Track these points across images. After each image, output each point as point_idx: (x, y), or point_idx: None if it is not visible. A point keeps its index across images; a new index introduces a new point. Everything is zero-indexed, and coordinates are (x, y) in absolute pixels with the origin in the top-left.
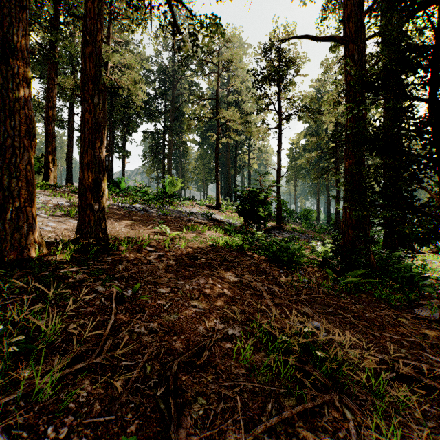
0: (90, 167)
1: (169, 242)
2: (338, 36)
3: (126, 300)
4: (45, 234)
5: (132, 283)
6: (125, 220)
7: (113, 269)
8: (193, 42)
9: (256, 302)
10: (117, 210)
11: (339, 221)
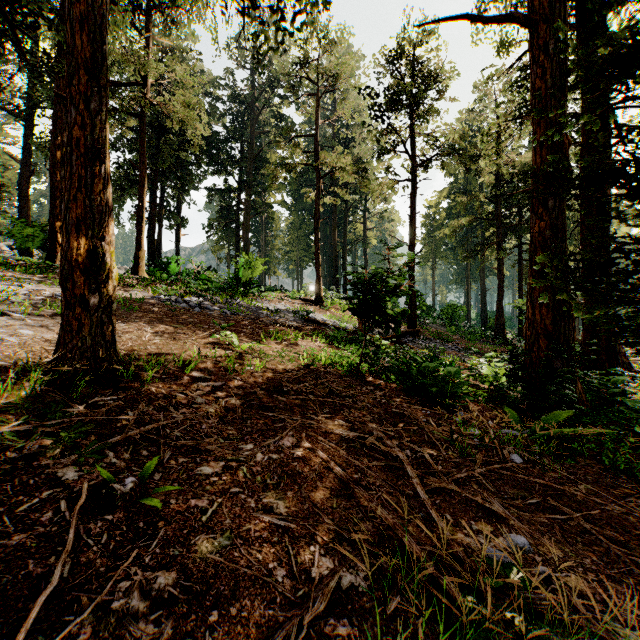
0: (82, 227)
1: (235, 361)
2: (520, 15)
3: (118, 504)
4: (2, 351)
5: (145, 455)
6: (165, 323)
7: (115, 422)
8: (277, 28)
9: (393, 488)
10: (155, 305)
11: (502, 322)
